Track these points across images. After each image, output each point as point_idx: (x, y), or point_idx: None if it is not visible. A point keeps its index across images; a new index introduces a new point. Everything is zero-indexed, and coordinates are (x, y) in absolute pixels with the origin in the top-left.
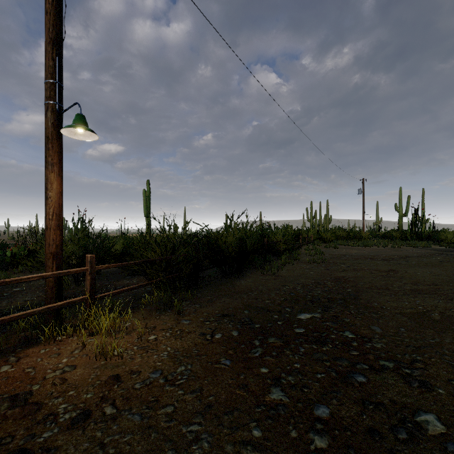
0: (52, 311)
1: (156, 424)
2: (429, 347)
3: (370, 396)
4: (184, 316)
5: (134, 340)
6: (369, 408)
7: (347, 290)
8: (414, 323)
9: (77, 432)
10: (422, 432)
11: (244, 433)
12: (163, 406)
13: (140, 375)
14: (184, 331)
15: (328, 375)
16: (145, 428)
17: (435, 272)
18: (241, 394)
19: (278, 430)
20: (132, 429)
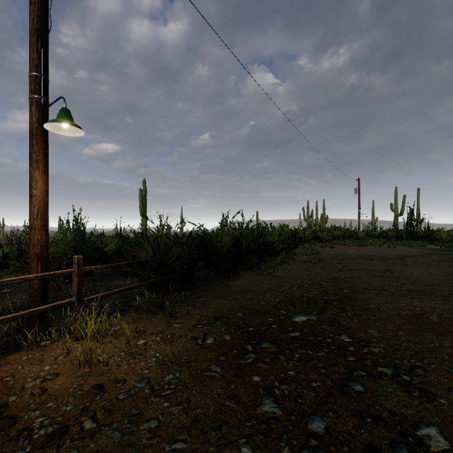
0: (36, 315)
1: (137, 441)
2: (428, 352)
3: (368, 407)
4: (175, 319)
5: (122, 345)
6: (367, 420)
7: (343, 291)
8: (412, 326)
9: (51, 451)
10: (424, 448)
11: (232, 451)
12: (146, 420)
13: (125, 384)
14: (174, 335)
15: (323, 384)
16: (124, 446)
17: (431, 272)
18: (231, 406)
19: (269, 447)
20: (110, 447)
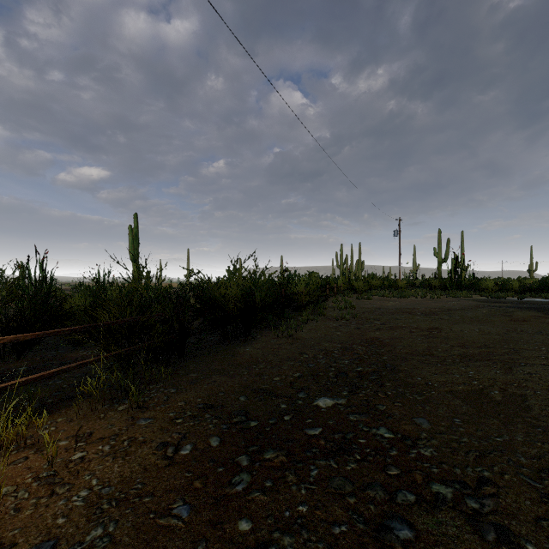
0: None
1: None
2: (498, 453)
3: None
4: (145, 411)
5: (42, 465)
6: None
7: (382, 358)
8: (471, 409)
9: None
10: None
11: None
12: None
13: None
14: (135, 441)
15: (351, 528)
16: None
17: (484, 330)
18: None
19: None
20: None
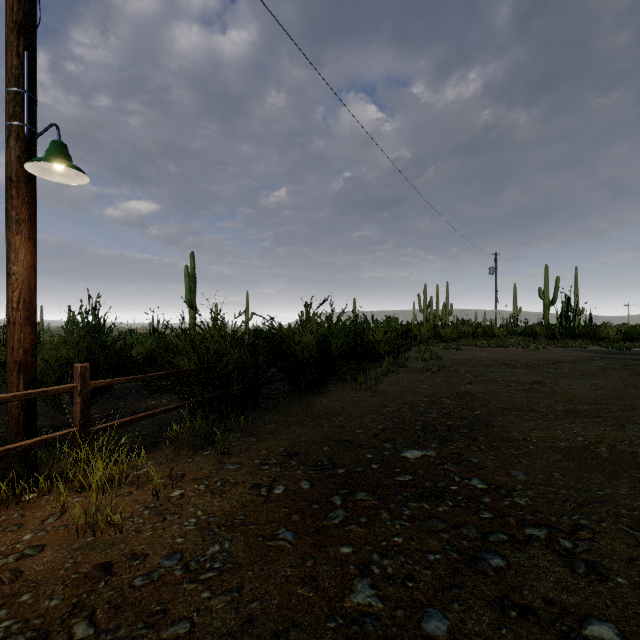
0: (15, 455)
1: None
2: (597, 504)
3: (512, 592)
4: (230, 457)
5: (147, 499)
6: (510, 614)
7: (474, 412)
8: (573, 464)
9: None
10: None
11: None
12: (173, 623)
13: (145, 562)
14: (227, 482)
15: (445, 556)
16: None
17: (596, 385)
18: (305, 596)
19: None
20: None
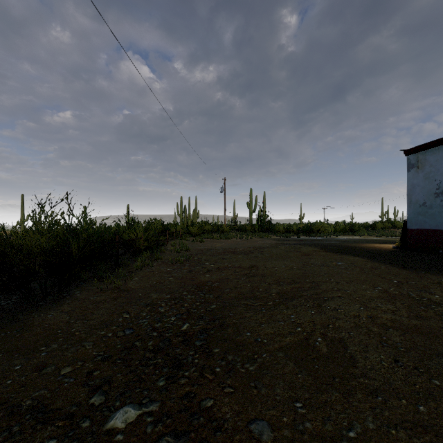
0: None
1: None
2: None
3: None
4: None
5: None
6: None
7: (210, 307)
8: (306, 375)
9: None
10: None
11: None
12: None
13: None
14: None
15: None
16: None
17: (288, 265)
18: None
19: None
20: None
